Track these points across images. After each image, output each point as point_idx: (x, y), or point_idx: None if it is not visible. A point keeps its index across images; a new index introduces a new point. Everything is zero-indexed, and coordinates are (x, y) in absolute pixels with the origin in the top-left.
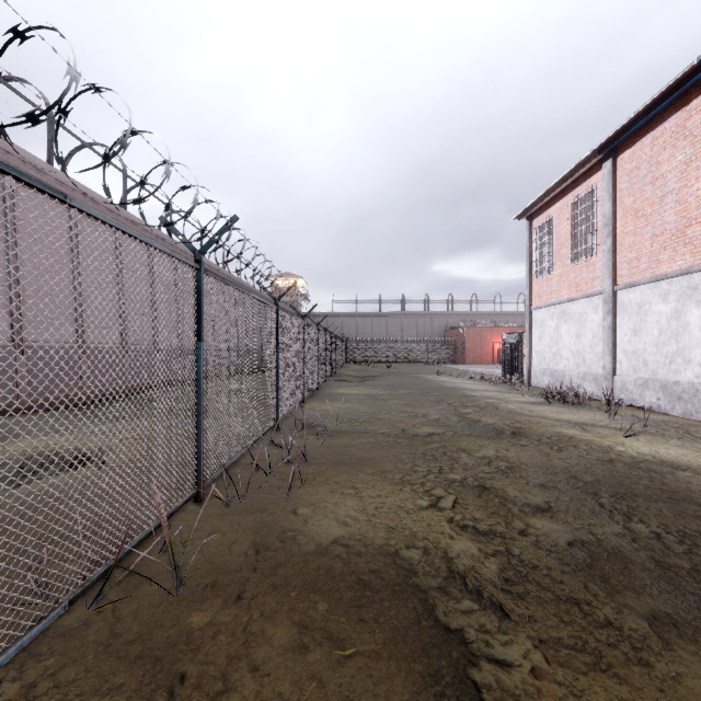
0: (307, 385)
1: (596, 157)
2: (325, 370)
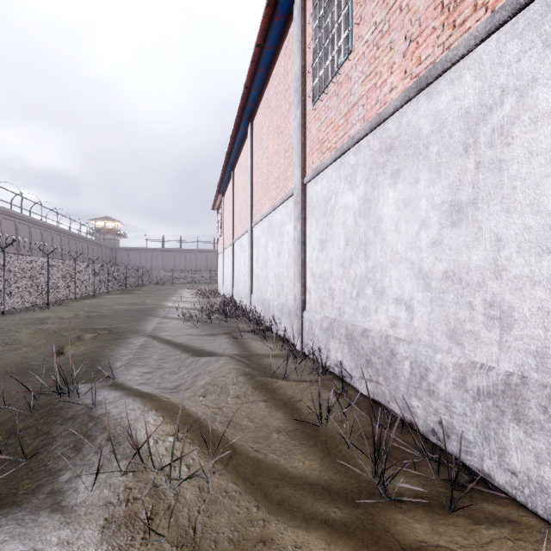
0: (80, 291)
1: (219, 195)
2: (107, 286)
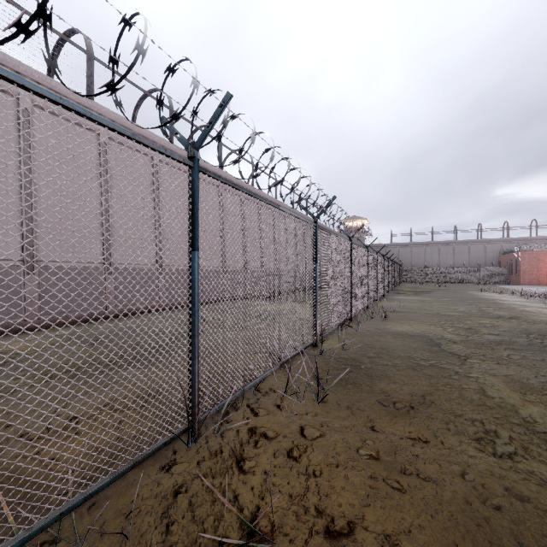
0: (378, 291)
1: None
2: (388, 285)
